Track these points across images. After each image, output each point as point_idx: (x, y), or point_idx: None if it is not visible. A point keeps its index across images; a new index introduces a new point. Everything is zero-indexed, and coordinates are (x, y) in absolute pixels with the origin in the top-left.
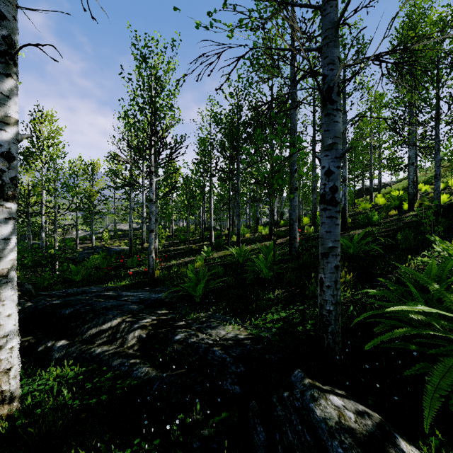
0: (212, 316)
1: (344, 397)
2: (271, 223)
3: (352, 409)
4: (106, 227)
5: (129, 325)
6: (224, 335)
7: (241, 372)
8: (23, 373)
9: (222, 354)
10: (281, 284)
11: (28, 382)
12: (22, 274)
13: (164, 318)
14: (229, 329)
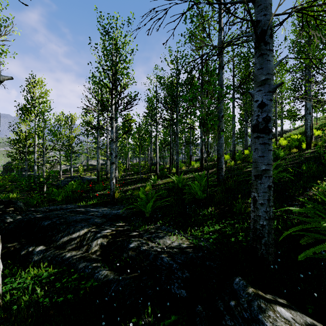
0: (159, 228)
1: (290, 308)
2: (201, 158)
3: (302, 322)
4: (81, 163)
5: (93, 235)
6: (170, 244)
7: (186, 277)
8: (8, 272)
9: (169, 260)
10: (213, 203)
11: (11, 280)
12: (18, 195)
13: (121, 229)
14: (174, 239)
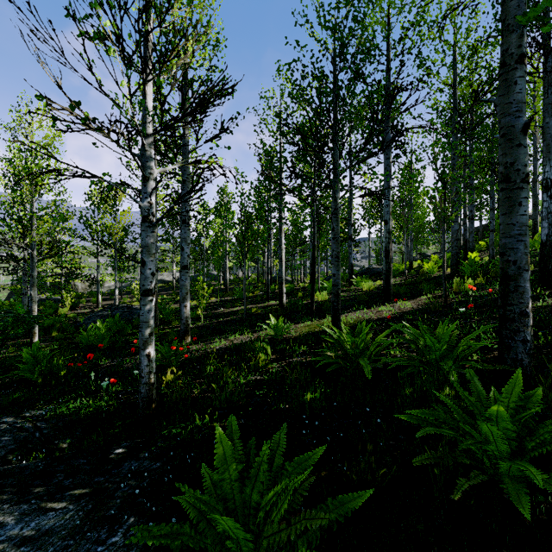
0: None
1: None
2: (387, 272)
3: None
4: None
5: None
6: None
7: None
8: None
9: None
10: None
11: None
12: None
13: None
14: None
